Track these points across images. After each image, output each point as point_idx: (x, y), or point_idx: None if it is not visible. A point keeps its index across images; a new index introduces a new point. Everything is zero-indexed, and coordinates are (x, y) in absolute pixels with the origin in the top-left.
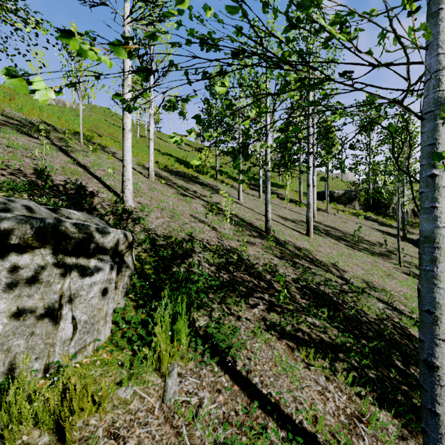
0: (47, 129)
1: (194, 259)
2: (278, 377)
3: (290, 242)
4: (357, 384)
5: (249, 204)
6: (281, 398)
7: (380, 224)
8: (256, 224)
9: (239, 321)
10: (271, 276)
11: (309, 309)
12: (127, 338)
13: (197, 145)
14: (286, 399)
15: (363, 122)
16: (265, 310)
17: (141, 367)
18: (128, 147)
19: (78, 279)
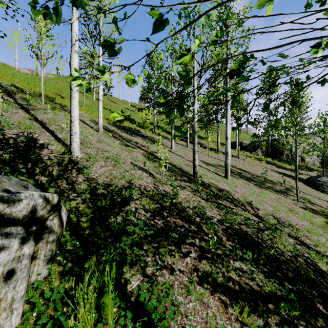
0: (13, 91)
1: (131, 206)
2: None
3: (213, 184)
4: None
5: (179, 152)
6: None
7: (278, 167)
8: (185, 169)
9: (172, 275)
10: (200, 218)
11: (236, 253)
12: (41, 325)
13: (140, 106)
14: None
15: (296, 79)
16: (196, 258)
17: None
18: (75, 105)
19: None
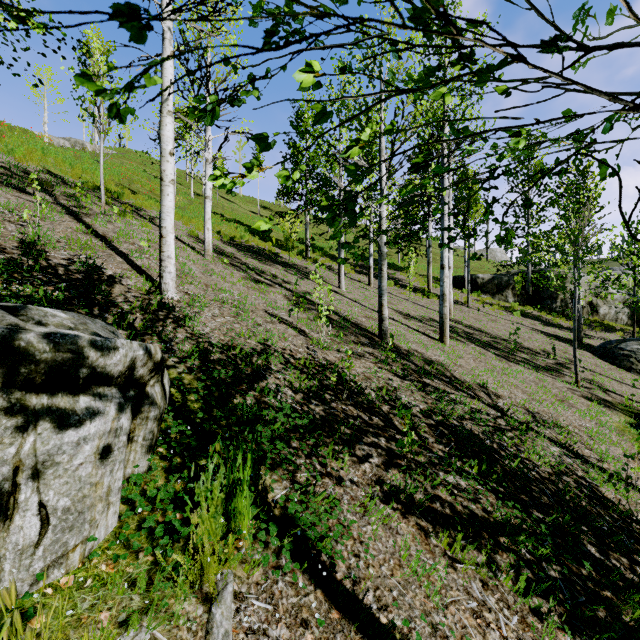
0: (50, 181)
1: (269, 381)
2: (405, 589)
3: (417, 352)
4: (533, 593)
5: (354, 295)
6: (412, 630)
7: (544, 323)
8: (365, 324)
9: (340, 487)
10: (389, 407)
11: (450, 461)
12: (147, 530)
13: (278, 208)
14: (419, 631)
15: (541, 164)
16: (381, 465)
17: (168, 586)
18: (168, 208)
19: (52, 434)
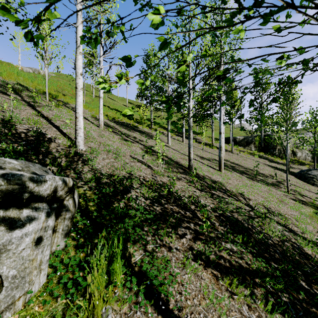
0: (20, 89)
1: (132, 194)
2: (207, 312)
3: (208, 176)
4: (276, 312)
5: (175, 147)
6: None
7: (270, 161)
8: (181, 162)
9: (170, 252)
10: (195, 206)
11: (227, 236)
12: (63, 283)
13: (137, 103)
14: None
15: (279, 79)
16: (191, 239)
17: None
18: (80, 102)
19: (5, 233)
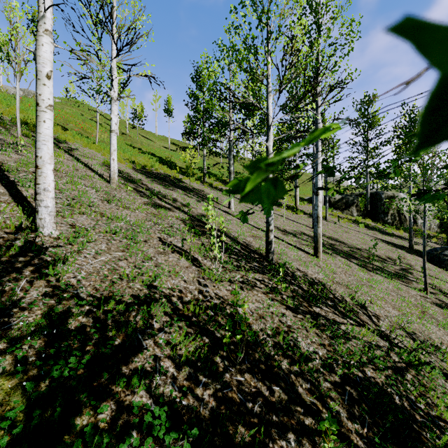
0: None
1: (145, 354)
2: None
3: (300, 271)
4: None
5: None
6: None
7: (382, 232)
8: (252, 245)
9: None
10: (289, 361)
11: None
12: None
13: (184, 145)
14: None
15: None
16: None
17: None
18: (45, 135)
19: None
